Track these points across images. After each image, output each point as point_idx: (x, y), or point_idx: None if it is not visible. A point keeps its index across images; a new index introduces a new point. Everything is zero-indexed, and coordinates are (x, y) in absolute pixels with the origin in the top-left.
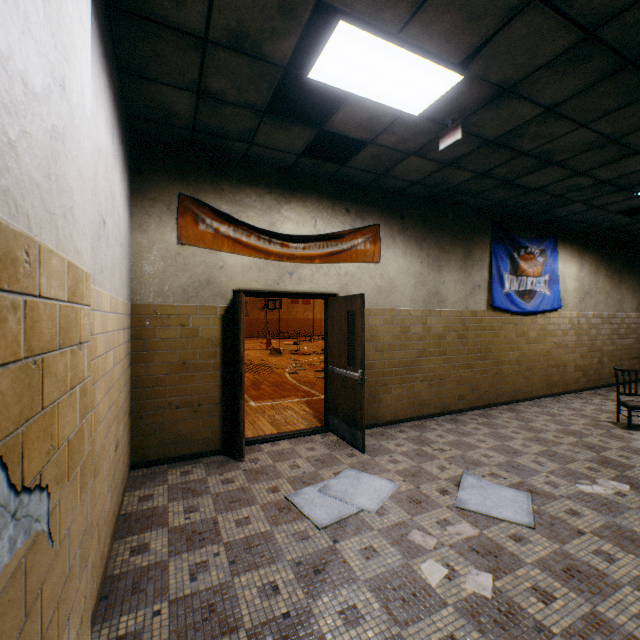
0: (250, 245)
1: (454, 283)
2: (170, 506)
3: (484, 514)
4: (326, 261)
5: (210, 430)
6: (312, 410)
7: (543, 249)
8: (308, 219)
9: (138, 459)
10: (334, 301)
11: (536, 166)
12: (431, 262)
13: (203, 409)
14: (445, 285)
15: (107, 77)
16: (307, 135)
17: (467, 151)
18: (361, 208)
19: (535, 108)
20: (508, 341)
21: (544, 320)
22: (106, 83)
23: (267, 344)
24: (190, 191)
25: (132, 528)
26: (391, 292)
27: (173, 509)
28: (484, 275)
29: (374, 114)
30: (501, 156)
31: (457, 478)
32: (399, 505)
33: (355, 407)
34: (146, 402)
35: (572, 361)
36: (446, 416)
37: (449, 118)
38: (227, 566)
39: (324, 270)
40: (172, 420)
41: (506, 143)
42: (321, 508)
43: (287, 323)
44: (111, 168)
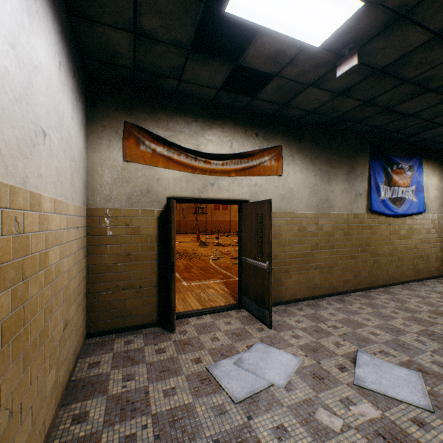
0: (180, 162)
1: (340, 192)
2: (112, 373)
3: (382, 394)
4: (240, 174)
5: (149, 307)
6: (229, 289)
7: (411, 165)
8: (226, 141)
9: (92, 329)
10: (246, 206)
11: (415, 93)
12: (322, 175)
13: (143, 290)
14: (333, 193)
15: (49, 8)
16: (225, 70)
17: (357, 80)
18: (267, 133)
19: (425, 34)
20: (383, 237)
21: (411, 221)
22: (47, 12)
23: (197, 238)
24: (133, 119)
25: (78, 395)
26: (291, 199)
27: (114, 377)
28: (364, 185)
29: (281, 47)
30: (386, 84)
31: (352, 355)
32: (304, 380)
33: (263, 291)
34: (99, 285)
35: (434, 253)
36: (334, 296)
37: (346, 48)
38: (152, 441)
39: (238, 181)
40: (119, 299)
41: (392, 71)
42: (236, 381)
43: (211, 223)
44: (56, 90)
